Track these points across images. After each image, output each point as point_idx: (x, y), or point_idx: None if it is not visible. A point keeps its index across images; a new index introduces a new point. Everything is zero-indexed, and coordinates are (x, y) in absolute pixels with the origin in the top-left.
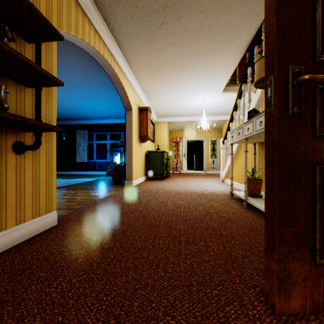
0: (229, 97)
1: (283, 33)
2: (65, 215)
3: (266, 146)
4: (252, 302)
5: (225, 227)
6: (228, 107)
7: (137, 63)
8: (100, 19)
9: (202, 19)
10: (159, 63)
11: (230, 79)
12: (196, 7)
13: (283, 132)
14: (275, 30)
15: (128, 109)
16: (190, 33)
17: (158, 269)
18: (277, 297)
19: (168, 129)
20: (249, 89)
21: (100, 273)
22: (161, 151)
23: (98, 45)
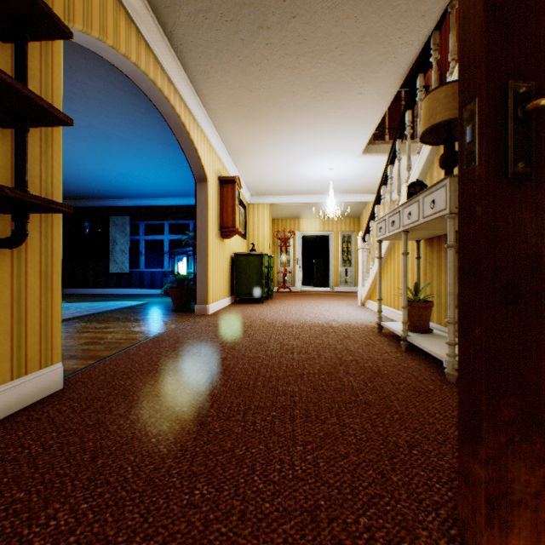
0: (373, 164)
1: (497, 17)
2: (80, 369)
3: (461, 239)
4: (436, 542)
5: (372, 387)
6: (371, 180)
7: (217, 98)
8: (148, 15)
9: (330, 22)
10: (255, 99)
11: (374, 133)
12: (319, 0)
13: (497, 211)
14: (482, 11)
15: (200, 179)
16: (308, 46)
17: (252, 476)
18: (486, 532)
19: (270, 216)
20: (408, 148)
21: (138, 489)
22: (259, 253)
23: (145, 62)
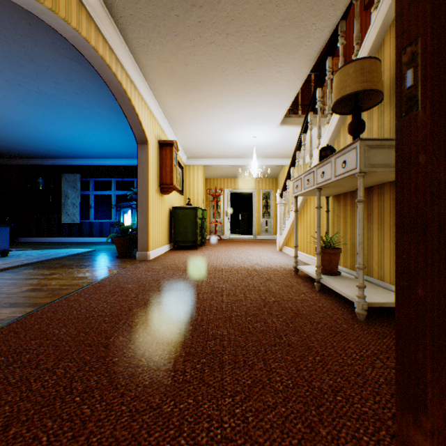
0: (289, 133)
1: None
2: (16, 318)
3: (399, 190)
4: None
5: (293, 328)
6: (287, 147)
7: (156, 69)
8: None
9: (254, 5)
10: (190, 72)
11: (289, 108)
12: None
13: (442, 161)
14: None
15: (142, 141)
16: (236, 26)
17: (179, 439)
18: None
19: (203, 176)
20: (319, 120)
21: None
22: (194, 207)
23: (86, 29)
